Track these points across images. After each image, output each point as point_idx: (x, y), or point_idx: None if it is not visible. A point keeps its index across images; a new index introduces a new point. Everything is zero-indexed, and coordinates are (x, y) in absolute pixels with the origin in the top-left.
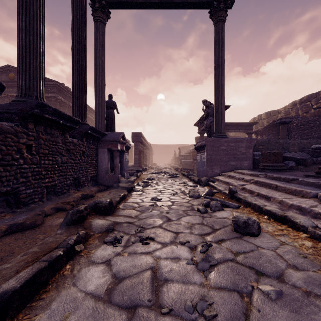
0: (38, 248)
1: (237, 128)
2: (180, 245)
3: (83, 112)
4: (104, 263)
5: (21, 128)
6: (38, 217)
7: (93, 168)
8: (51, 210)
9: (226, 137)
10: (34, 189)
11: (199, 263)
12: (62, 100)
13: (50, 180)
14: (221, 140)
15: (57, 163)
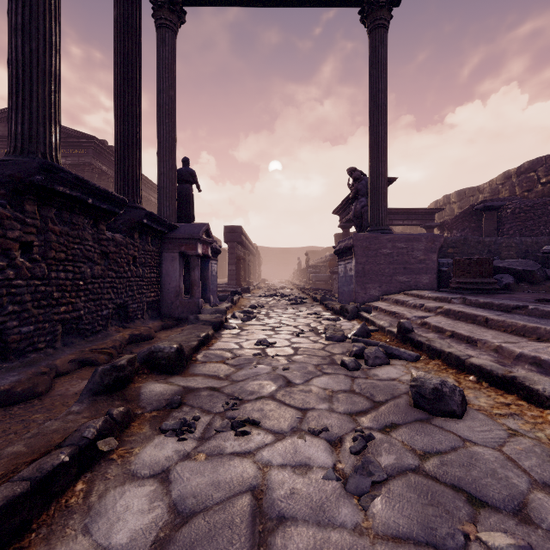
0: (26, 444)
1: (408, 217)
2: (310, 435)
3: (135, 186)
4: (156, 476)
5: (11, 211)
6: (41, 378)
7: (152, 287)
8: (70, 364)
9: (391, 232)
10: (37, 326)
11: (351, 478)
12: (104, 169)
13: (70, 308)
14: (381, 237)
15: (84, 277)
